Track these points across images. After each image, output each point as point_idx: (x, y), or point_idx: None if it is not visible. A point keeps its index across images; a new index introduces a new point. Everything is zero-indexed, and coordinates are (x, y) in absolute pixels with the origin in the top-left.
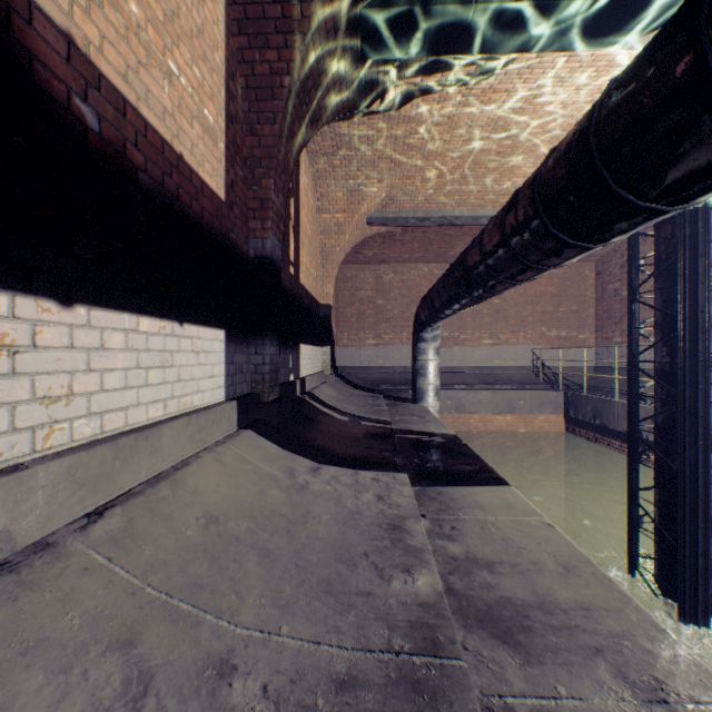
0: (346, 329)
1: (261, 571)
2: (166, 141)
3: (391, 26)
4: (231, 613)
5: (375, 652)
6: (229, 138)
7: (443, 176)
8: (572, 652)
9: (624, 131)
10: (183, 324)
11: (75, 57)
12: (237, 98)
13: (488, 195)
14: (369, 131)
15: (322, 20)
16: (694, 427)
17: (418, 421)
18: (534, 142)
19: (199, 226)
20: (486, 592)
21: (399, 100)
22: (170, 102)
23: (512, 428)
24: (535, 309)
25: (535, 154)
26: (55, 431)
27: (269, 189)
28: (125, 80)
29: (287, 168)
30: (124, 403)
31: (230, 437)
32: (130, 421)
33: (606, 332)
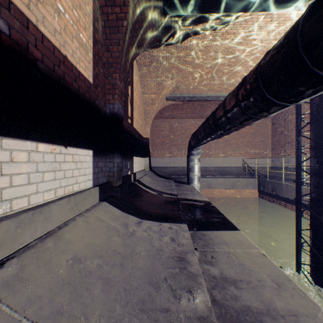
0: (156, 149)
1: (103, 295)
2: (56, 47)
3: None
4: None
5: None
6: (95, 51)
7: (202, 76)
8: None
9: None
10: (67, 147)
11: None
12: (99, 32)
13: (223, 86)
14: (167, 54)
15: None
16: None
17: (190, 193)
18: (246, 60)
19: (77, 95)
20: (235, 302)
21: (181, 38)
22: (59, 26)
23: (233, 196)
24: (244, 140)
25: (246, 65)
26: None
27: (116, 79)
28: (28, 8)
29: (126, 69)
30: (27, 192)
31: (94, 206)
32: (31, 202)
33: (277, 150)
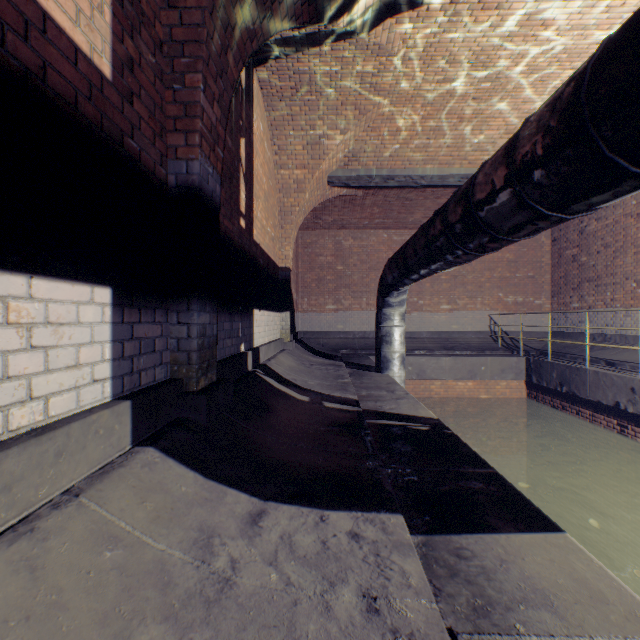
0: (306, 295)
1: None
2: None
3: None
4: None
5: None
6: None
7: (411, 127)
8: None
9: None
10: None
11: None
12: None
13: (457, 151)
14: (333, 67)
15: None
16: None
17: (389, 397)
18: (515, 85)
19: (32, 90)
20: None
21: (370, 18)
22: None
23: (473, 394)
24: (492, 275)
25: (514, 100)
26: None
27: (196, 88)
28: None
29: (226, 72)
30: None
31: (102, 474)
32: None
33: (564, 297)
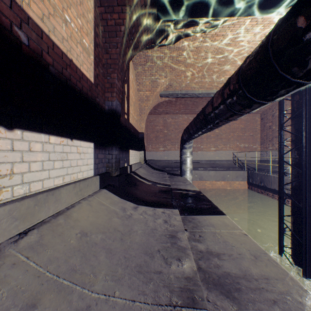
0: (150, 143)
1: (107, 261)
2: (64, 53)
3: (170, 4)
4: (90, 285)
5: (163, 306)
6: (96, 54)
7: (193, 75)
8: (262, 303)
9: (287, 42)
10: (72, 140)
11: (14, 6)
12: (99, 36)
13: (214, 83)
14: (161, 54)
15: (138, 0)
16: (310, 188)
17: (183, 184)
18: (234, 59)
19: (81, 94)
20: (217, 269)
21: (174, 39)
22: (66, 34)
23: (224, 187)
24: (234, 135)
25: (235, 64)
26: (3, 192)
27: (115, 78)
28: (42, 21)
29: (123, 69)
30: (41, 177)
31: (96, 193)
32: (45, 186)
33: (265, 144)
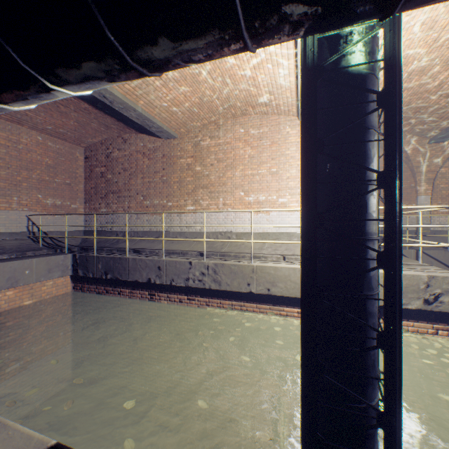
0: None
1: None
2: None
3: None
4: None
5: None
6: None
7: None
8: None
9: None
10: None
11: None
12: None
13: None
14: None
15: None
16: (398, 284)
17: None
18: None
19: None
20: None
21: None
22: None
23: (16, 304)
24: (32, 176)
25: None
26: None
27: None
28: None
29: None
30: None
31: None
32: None
33: (95, 204)
